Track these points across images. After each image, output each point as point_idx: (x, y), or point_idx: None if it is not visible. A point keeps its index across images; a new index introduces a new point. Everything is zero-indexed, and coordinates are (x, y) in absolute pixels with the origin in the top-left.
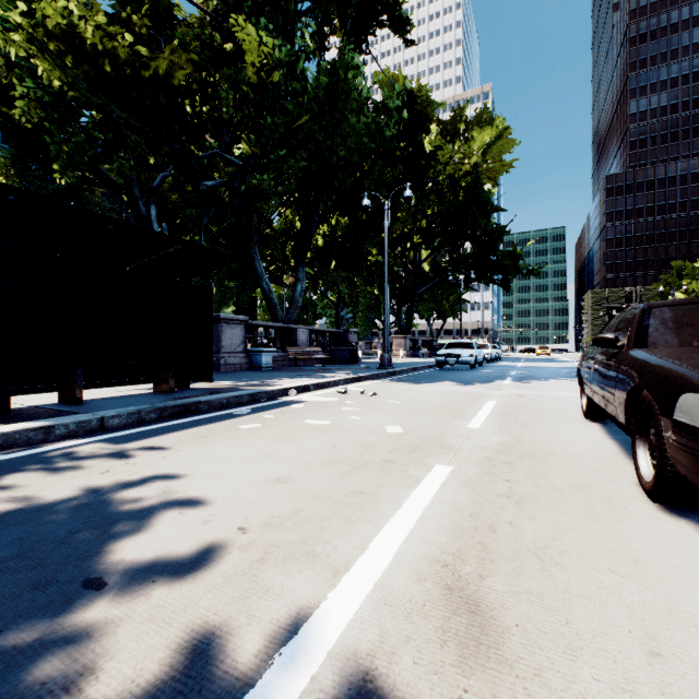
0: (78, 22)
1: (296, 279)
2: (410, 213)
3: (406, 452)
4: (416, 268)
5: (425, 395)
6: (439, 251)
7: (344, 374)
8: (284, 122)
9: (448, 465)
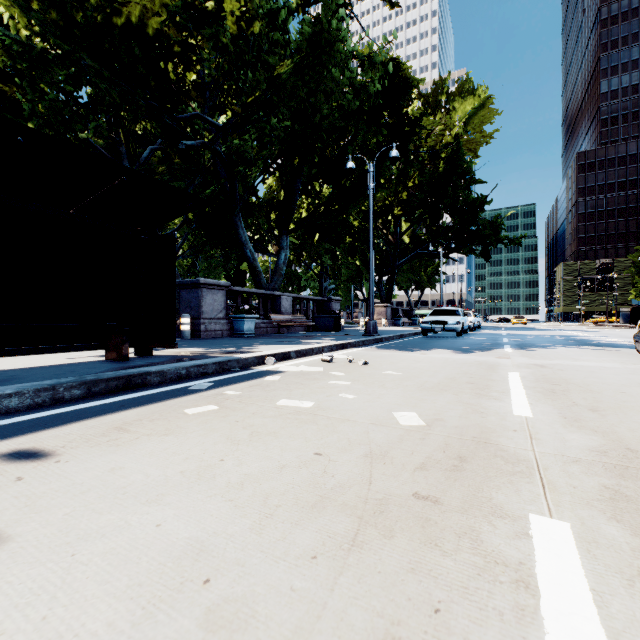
0: None
1: (280, 247)
2: (391, 185)
3: (449, 472)
4: (397, 239)
5: (425, 365)
6: (419, 224)
7: (328, 340)
8: (265, 78)
9: (554, 517)
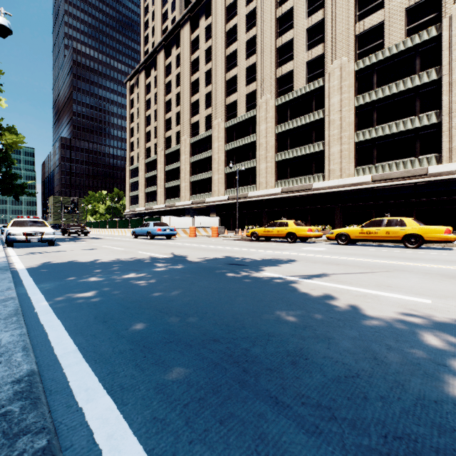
0: None
1: None
2: None
3: None
4: None
5: None
6: None
7: None
8: None
9: None
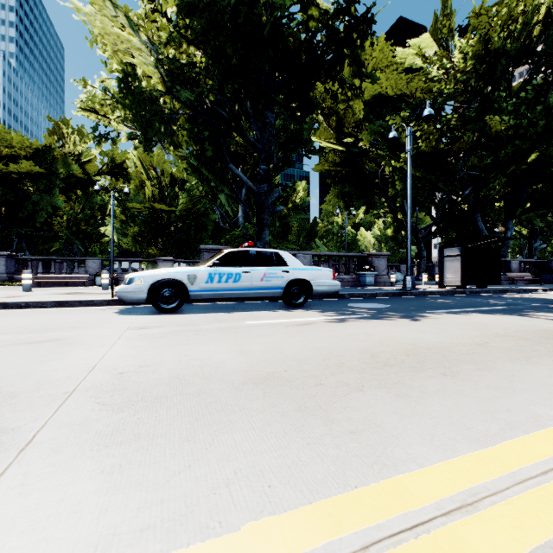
0: (422, 150)
1: (506, 228)
2: None
3: None
4: None
5: None
6: None
7: None
8: (513, 151)
9: None
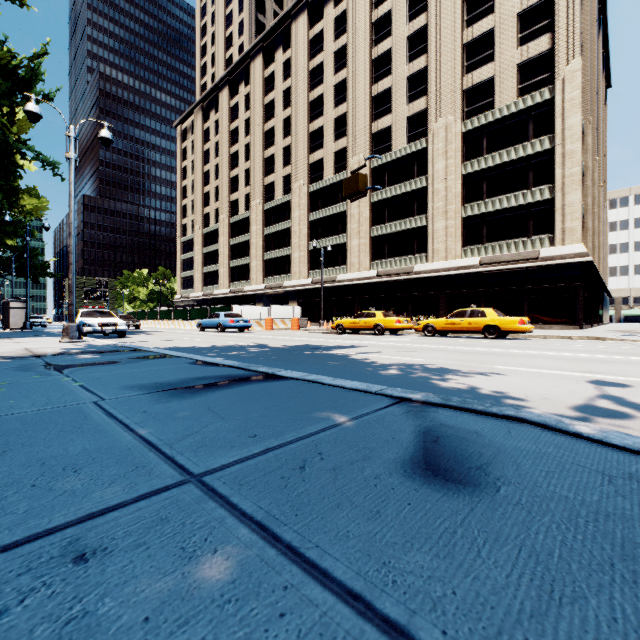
0: None
1: None
2: None
3: None
4: None
5: None
6: None
7: None
8: None
9: None
